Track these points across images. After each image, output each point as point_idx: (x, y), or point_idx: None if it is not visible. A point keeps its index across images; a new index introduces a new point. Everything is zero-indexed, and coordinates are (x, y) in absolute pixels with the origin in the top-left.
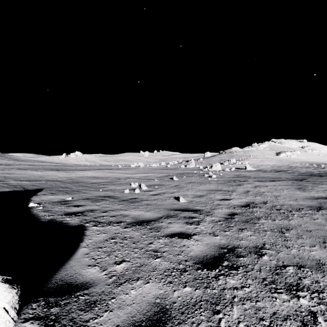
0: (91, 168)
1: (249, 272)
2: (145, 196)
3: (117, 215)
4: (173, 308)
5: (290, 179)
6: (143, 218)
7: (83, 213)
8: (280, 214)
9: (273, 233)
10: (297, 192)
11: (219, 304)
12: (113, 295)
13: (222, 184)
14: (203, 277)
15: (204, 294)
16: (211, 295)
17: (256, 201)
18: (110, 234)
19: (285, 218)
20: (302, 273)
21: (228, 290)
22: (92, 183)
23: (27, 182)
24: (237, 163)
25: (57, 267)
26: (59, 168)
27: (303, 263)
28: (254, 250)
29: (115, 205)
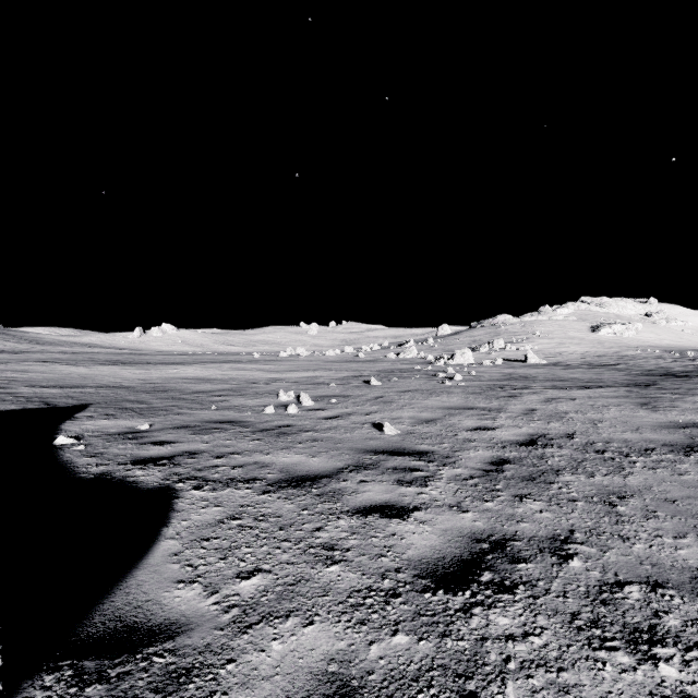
0: (194, 360)
1: (540, 597)
2: (310, 422)
3: (247, 464)
4: (369, 686)
5: (624, 384)
6: (303, 472)
7: (171, 460)
8: (605, 461)
9: (591, 505)
10: (640, 413)
11: (475, 677)
12: (231, 654)
13: (475, 394)
14: (435, 610)
15: (439, 652)
16: (454, 654)
17: (550, 433)
18: (230, 507)
19: (617, 472)
20: (661, 600)
21: (494, 642)
22: (196, 391)
23: (55, 389)
24: (508, 349)
25: (108, 585)
26: (125, 360)
27: (662, 578)
28: (549, 544)
29: (243, 442)
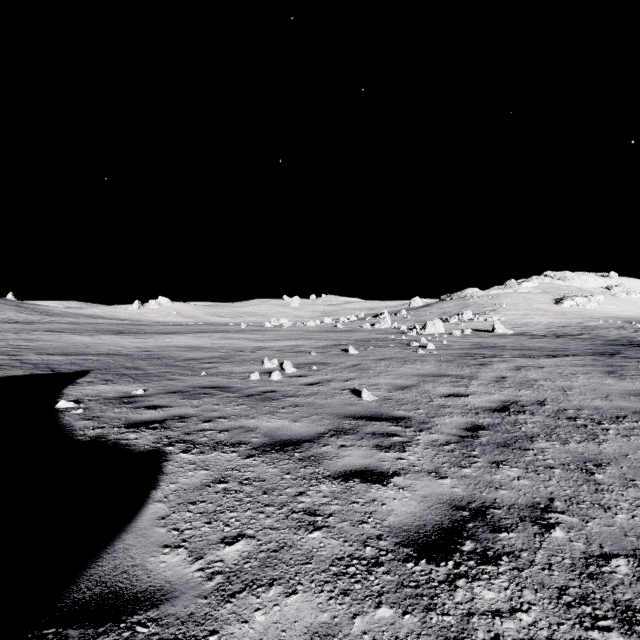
0: (187, 330)
1: (525, 569)
2: (292, 388)
3: (233, 428)
4: None
5: (589, 353)
6: (286, 436)
7: (163, 424)
8: (578, 428)
9: (568, 473)
10: (608, 381)
11: None
12: (214, 625)
13: (447, 362)
14: (419, 582)
15: (424, 628)
16: (440, 631)
17: (522, 399)
18: (216, 471)
19: (591, 439)
20: None
21: (480, 618)
22: (188, 359)
23: (60, 356)
24: (477, 320)
25: (97, 549)
26: (125, 330)
27: None
28: (530, 513)
29: (229, 406)
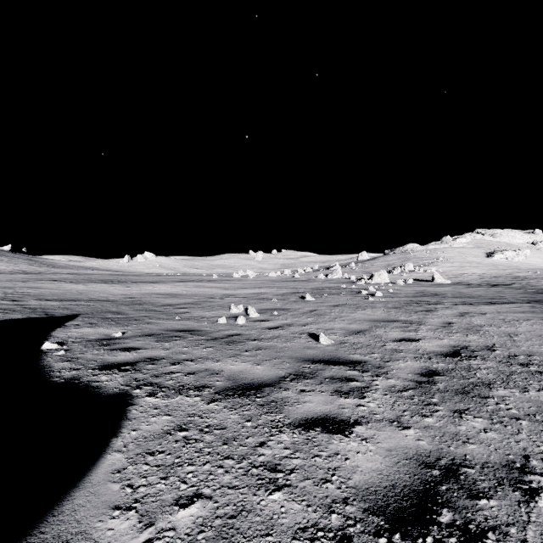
0: (167, 280)
1: None
2: (255, 332)
3: (199, 371)
4: None
5: (525, 300)
6: (248, 380)
7: (134, 366)
8: (533, 375)
9: (536, 425)
10: None
11: None
12: None
13: (395, 308)
14: None
15: None
16: None
17: (471, 345)
18: (178, 416)
19: None
20: None
21: None
22: (165, 304)
23: (56, 302)
24: (417, 271)
25: (43, 510)
26: (114, 280)
27: None
28: (506, 474)
29: (197, 349)
